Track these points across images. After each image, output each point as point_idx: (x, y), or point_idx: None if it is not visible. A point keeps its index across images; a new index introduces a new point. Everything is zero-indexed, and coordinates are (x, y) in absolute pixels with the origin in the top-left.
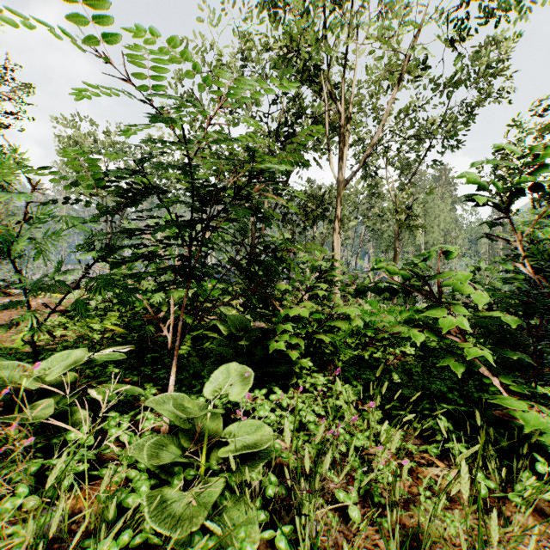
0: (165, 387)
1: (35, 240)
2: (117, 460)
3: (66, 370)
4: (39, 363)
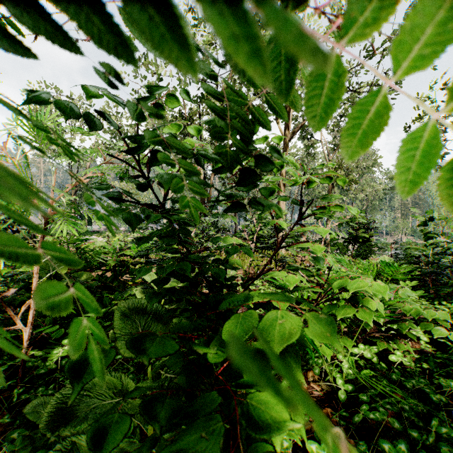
0: None
1: None
2: None
3: None
4: None
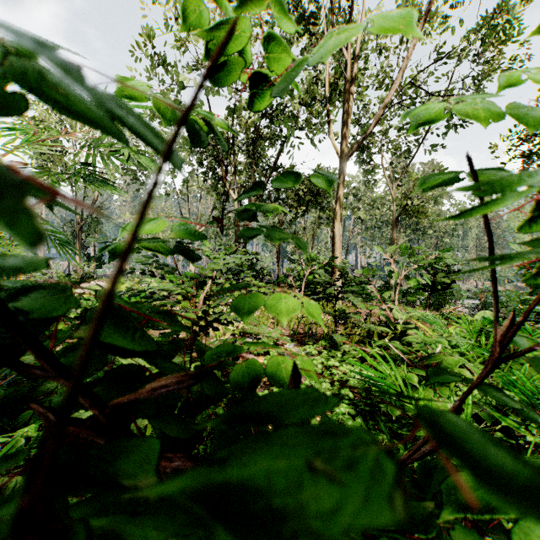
0: None
1: None
2: None
3: None
4: None
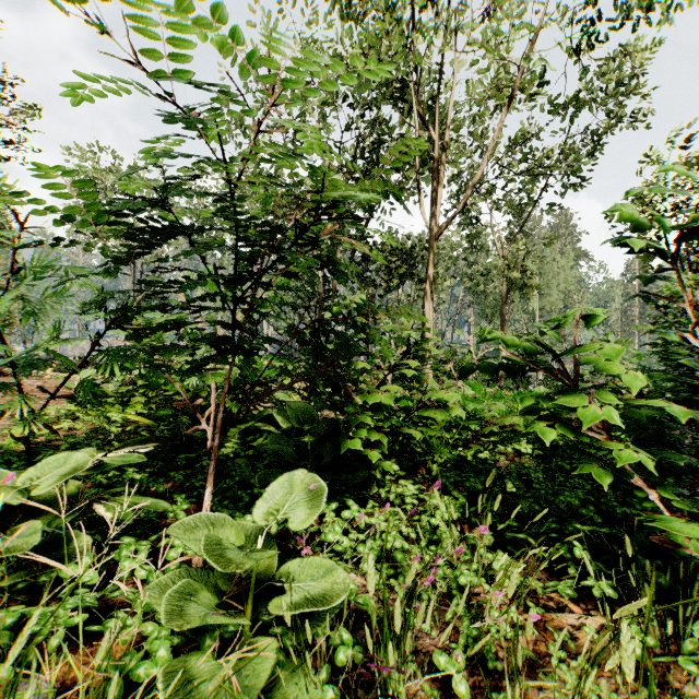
0: (202, 498)
1: (24, 302)
2: (131, 604)
3: (61, 480)
4: (15, 475)
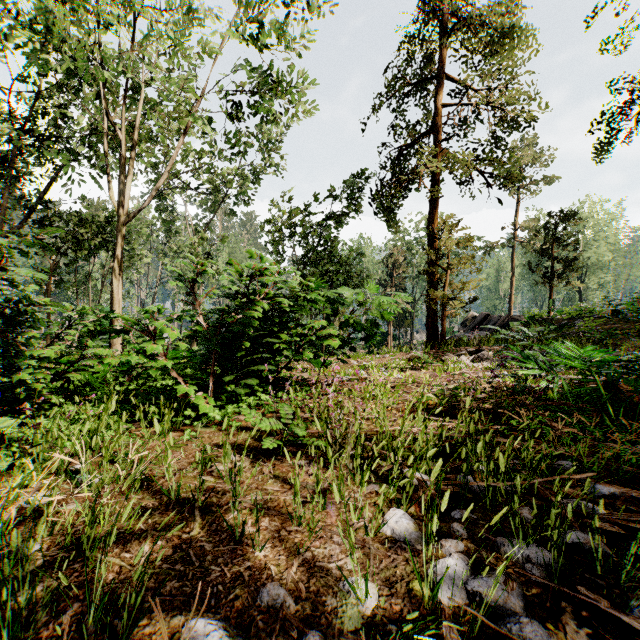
0: None
1: None
2: None
3: None
4: None
